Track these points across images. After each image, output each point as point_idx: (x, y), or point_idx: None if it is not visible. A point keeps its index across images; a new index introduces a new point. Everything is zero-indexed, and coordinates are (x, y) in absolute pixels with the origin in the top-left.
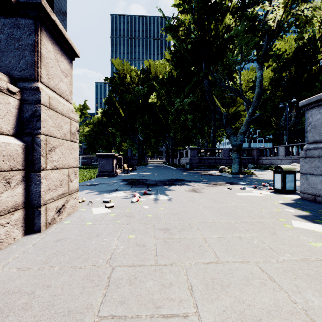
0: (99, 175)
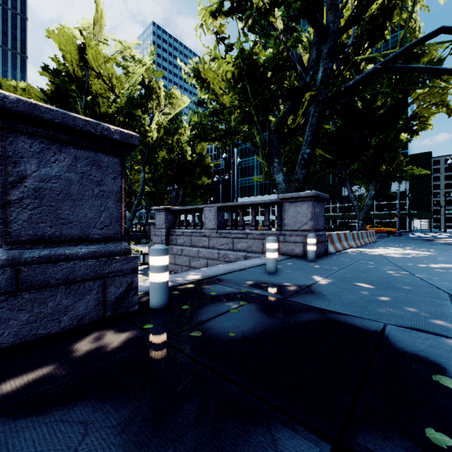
0: None
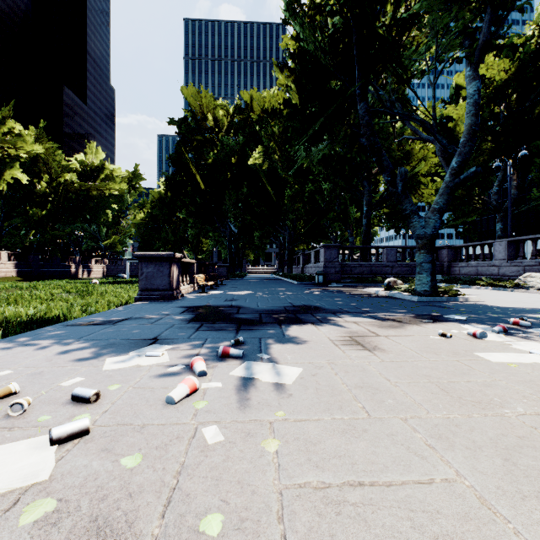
0: (142, 298)
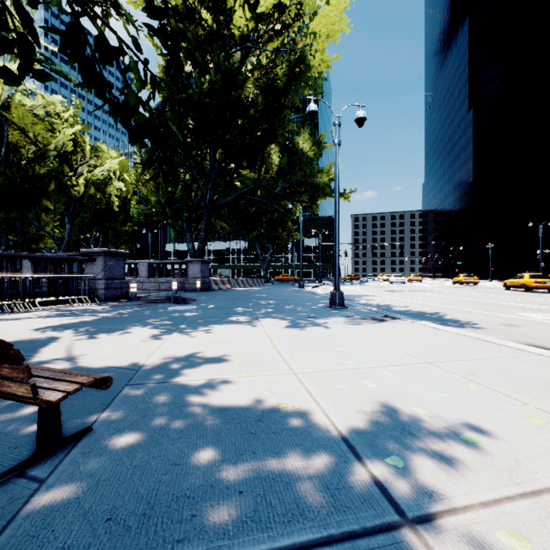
0: None
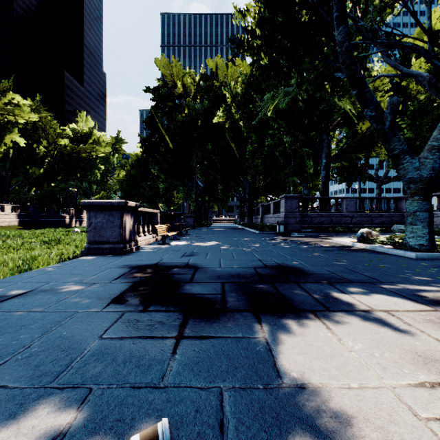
0: (90, 252)
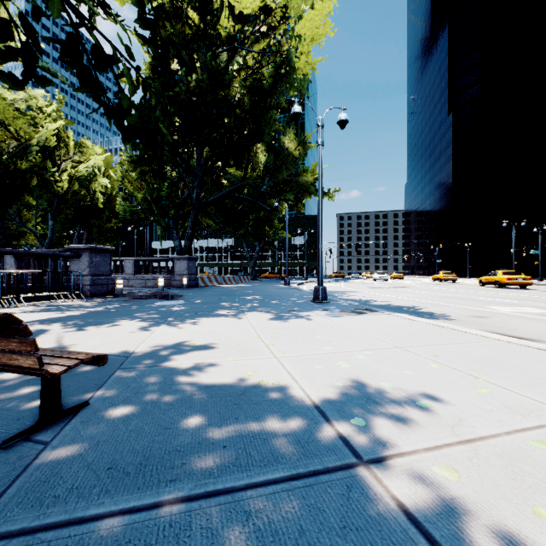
0: None
